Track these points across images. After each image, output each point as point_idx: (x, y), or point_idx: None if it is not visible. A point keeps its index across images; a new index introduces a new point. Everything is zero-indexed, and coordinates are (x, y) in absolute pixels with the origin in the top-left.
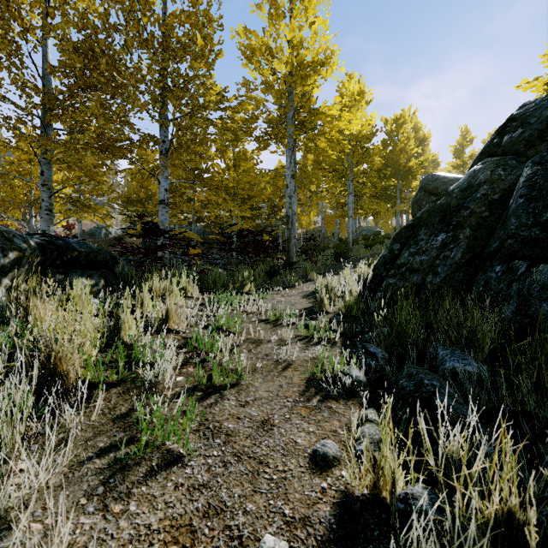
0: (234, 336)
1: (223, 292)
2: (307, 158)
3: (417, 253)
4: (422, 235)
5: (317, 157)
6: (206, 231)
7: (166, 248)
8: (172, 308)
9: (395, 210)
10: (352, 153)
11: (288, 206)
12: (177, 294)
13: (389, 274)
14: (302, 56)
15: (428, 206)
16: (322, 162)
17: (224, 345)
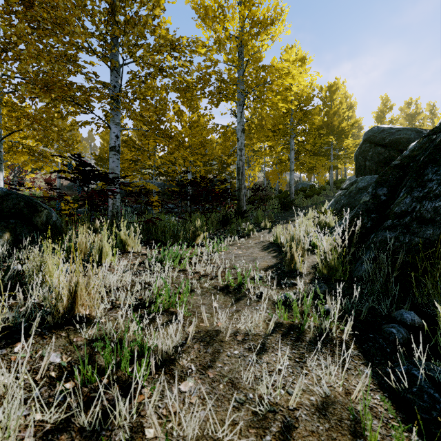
0: (177, 327)
1: (173, 244)
2: (253, 119)
3: (426, 198)
4: (430, 175)
5: (260, 121)
6: (166, 185)
7: (108, 195)
8: (79, 283)
9: (329, 165)
10: (295, 113)
11: (238, 158)
12: (108, 252)
13: (383, 225)
14: (253, 12)
15: (418, 142)
16: (264, 126)
17: (157, 355)
